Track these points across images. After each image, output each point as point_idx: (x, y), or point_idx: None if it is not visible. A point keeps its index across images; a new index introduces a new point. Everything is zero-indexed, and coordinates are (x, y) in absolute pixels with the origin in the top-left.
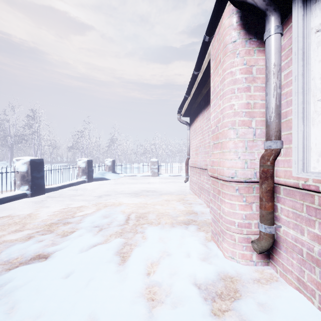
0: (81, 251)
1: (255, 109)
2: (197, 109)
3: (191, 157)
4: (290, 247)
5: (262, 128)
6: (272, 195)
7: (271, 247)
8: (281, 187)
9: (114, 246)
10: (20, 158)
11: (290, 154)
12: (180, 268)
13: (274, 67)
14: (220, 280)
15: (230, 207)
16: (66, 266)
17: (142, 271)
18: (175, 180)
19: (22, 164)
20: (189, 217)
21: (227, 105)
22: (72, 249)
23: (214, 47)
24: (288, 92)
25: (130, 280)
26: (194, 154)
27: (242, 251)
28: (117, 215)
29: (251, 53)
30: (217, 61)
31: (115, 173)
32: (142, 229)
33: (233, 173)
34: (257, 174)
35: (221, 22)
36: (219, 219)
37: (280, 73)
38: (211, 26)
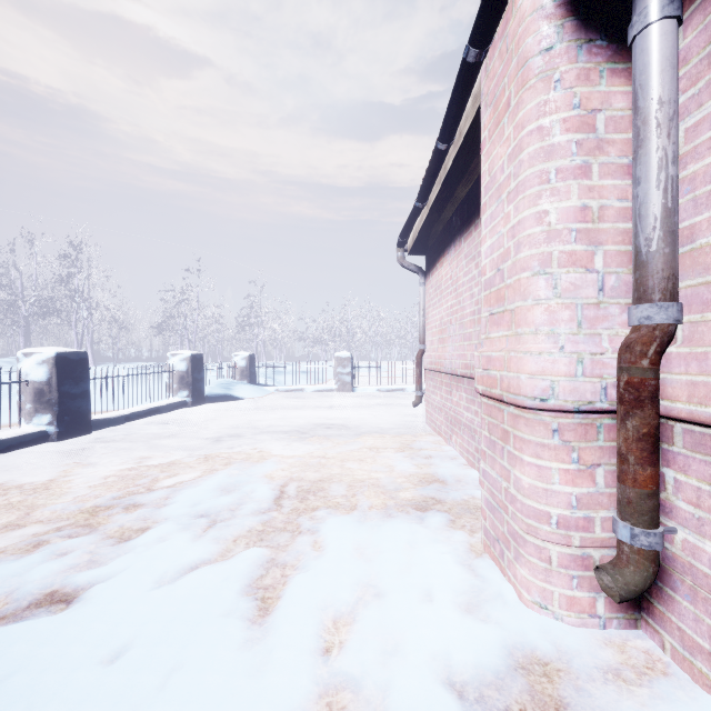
0: (159, 584)
1: (602, 223)
2: (444, 235)
3: (428, 347)
4: (705, 588)
5: (621, 272)
6: (655, 448)
7: (650, 584)
8: (677, 426)
9: (241, 570)
10: (34, 350)
11: (704, 338)
12: (408, 634)
13: (659, 108)
14: (515, 670)
15: (538, 475)
16: (115, 627)
17: (311, 642)
18: (392, 401)
19: (37, 365)
20: (426, 493)
21: (530, 213)
22: (136, 578)
23: (491, 73)
24: (698, 172)
25: (278, 671)
26: (436, 342)
27: (568, 590)
28: (255, 486)
29: (593, 78)
30: (501, 107)
31: (256, 385)
32: (312, 524)
33: (547, 388)
34: (608, 392)
35: (513, 4)
36: (506, 504)
37: (676, 124)
38: (484, 21)
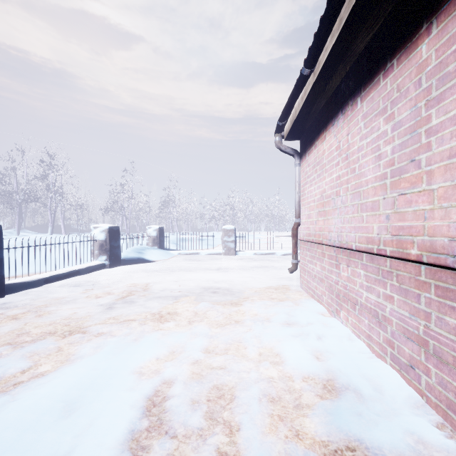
0: None
1: None
2: (327, 109)
3: (304, 221)
4: None
5: None
6: None
7: None
8: None
9: None
10: None
11: None
12: None
13: None
14: None
15: None
16: None
17: None
18: (266, 264)
19: None
20: (345, 426)
21: None
22: None
23: None
24: None
25: None
26: (314, 215)
27: None
28: (109, 400)
29: None
30: None
31: (164, 250)
32: None
33: None
34: None
35: None
36: None
37: None
38: None
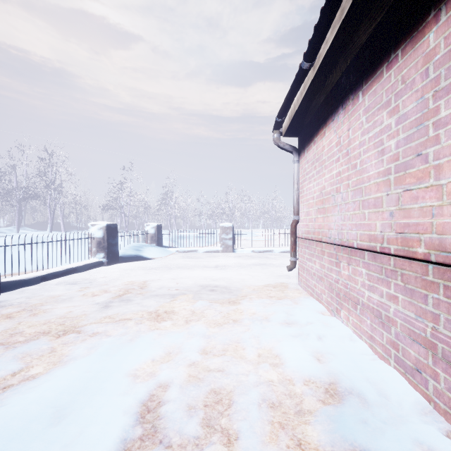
0: None
1: None
2: (326, 105)
3: (303, 218)
4: None
5: None
6: None
7: None
8: None
9: None
10: None
11: None
12: None
13: None
14: None
15: None
16: None
17: None
18: (264, 261)
19: None
20: (350, 434)
21: None
22: None
23: None
24: None
25: None
26: (313, 212)
27: None
28: (101, 406)
29: None
30: None
31: (162, 247)
32: None
33: None
34: None
35: None
36: None
37: None
38: None
